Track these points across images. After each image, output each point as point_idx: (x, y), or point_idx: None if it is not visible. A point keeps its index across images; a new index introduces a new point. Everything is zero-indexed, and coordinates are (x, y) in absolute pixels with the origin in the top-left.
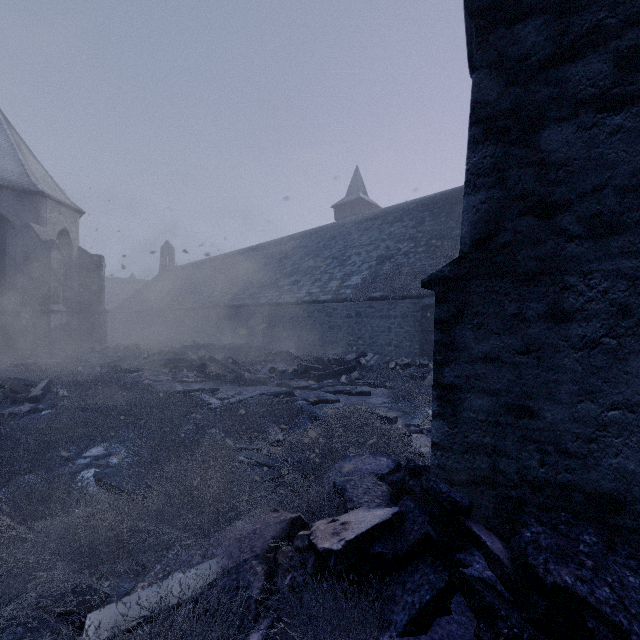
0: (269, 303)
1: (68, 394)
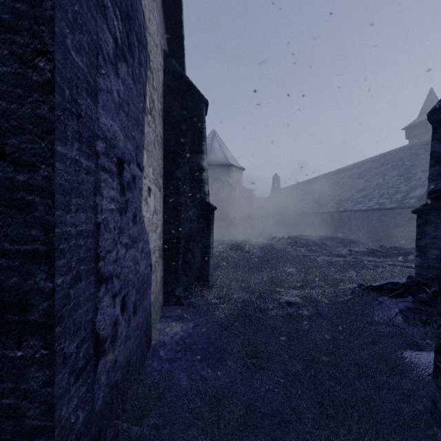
0: (346, 210)
1: (256, 251)
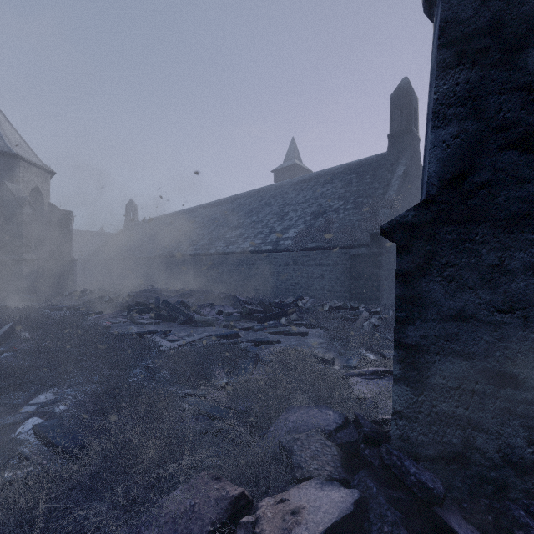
0: (218, 253)
1: (29, 337)
